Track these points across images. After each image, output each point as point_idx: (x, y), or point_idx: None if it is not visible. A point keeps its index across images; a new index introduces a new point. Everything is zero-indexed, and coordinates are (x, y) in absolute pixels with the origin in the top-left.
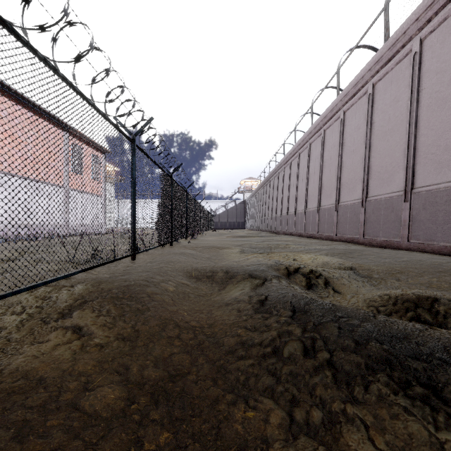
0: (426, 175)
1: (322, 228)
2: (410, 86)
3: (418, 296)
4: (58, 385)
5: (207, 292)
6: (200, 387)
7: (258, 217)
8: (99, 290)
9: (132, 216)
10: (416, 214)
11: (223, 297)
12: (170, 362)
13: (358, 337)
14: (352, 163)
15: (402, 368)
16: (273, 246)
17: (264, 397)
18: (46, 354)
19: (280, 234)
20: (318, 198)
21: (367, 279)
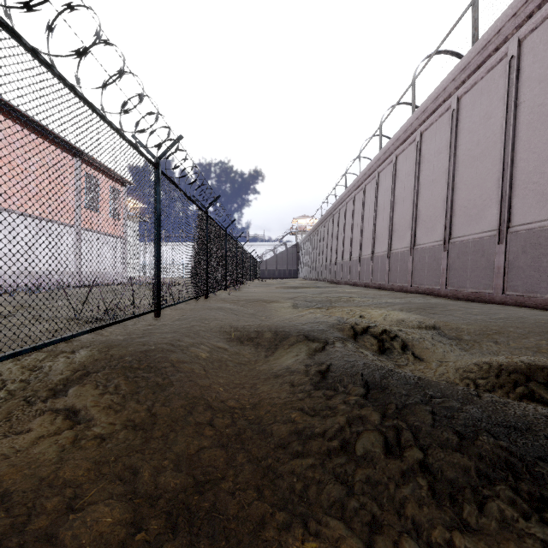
0: (526, 209)
1: (393, 277)
2: (505, 98)
3: (529, 365)
4: (28, 504)
5: (251, 358)
6: (238, 502)
7: (314, 263)
8: (108, 358)
9: (156, 261)
10: (513, 259)
11: (272, 366)
12: (198, 462)
13: (461, 427)
14: (431, 196)
15: (533, 478)
16: (333, 299)
17: (331, 518)
18: (21, 453)
19: (341, 284)
20: (389, 240)
21: (456, 341)
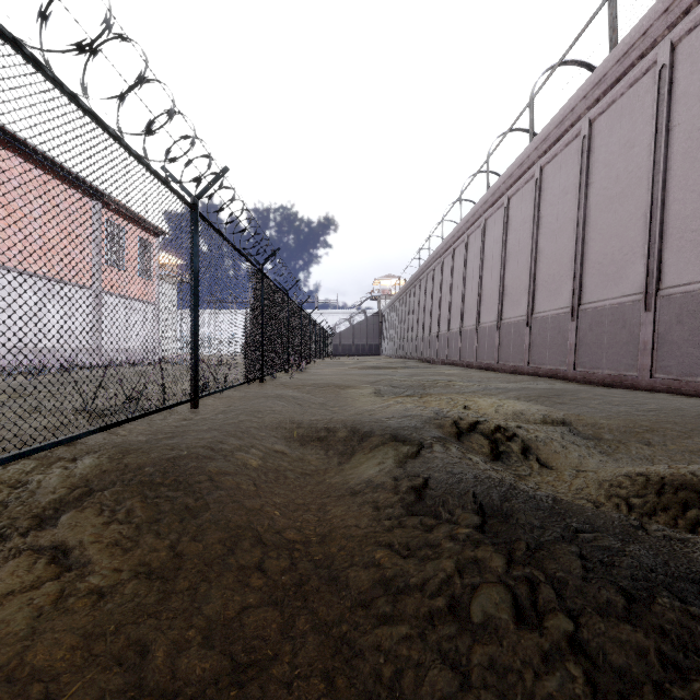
0: (683, 266)
1: (505, 355)
2: (654, 121)
3: None
4: None
5: (319, 466)
6: None
7: (402, 337)
8: (120, 468)
9: (193, 335)
10: (664, 331)
11: (347, 478)
12: (239, 630)
13: (627, 582)
14: (555, 249)
15: None
16: (427, 383)
17: None
18: None
19: (437, 363)
20: (499, 306)
21: (594, 442)
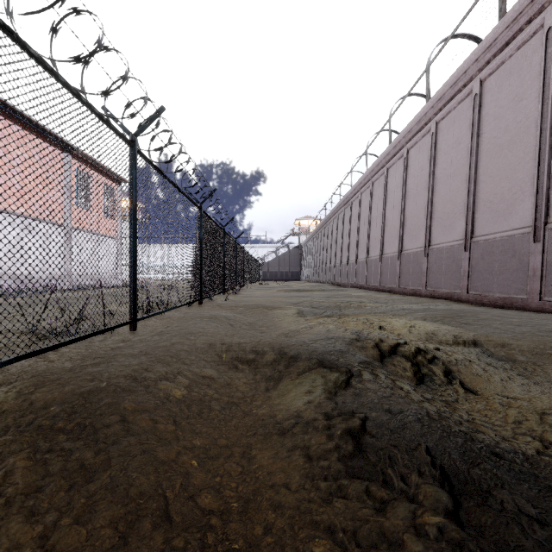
0: None
1: (405, 280)
2: (541, 76)
3: None
4: None
5: (246, 392)
6: None
7: (318, 265)
8: (23, 408)
9: (131, 262)
10: None
11: (274, 410)
12: None
13: None
14: (449, 191)
15: None
16: (342, 304)
17: None
18: None
19: (347, 287)
20: (400, 240)
21: (509, 364)
